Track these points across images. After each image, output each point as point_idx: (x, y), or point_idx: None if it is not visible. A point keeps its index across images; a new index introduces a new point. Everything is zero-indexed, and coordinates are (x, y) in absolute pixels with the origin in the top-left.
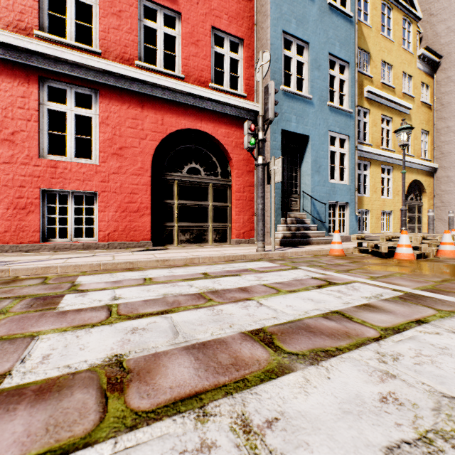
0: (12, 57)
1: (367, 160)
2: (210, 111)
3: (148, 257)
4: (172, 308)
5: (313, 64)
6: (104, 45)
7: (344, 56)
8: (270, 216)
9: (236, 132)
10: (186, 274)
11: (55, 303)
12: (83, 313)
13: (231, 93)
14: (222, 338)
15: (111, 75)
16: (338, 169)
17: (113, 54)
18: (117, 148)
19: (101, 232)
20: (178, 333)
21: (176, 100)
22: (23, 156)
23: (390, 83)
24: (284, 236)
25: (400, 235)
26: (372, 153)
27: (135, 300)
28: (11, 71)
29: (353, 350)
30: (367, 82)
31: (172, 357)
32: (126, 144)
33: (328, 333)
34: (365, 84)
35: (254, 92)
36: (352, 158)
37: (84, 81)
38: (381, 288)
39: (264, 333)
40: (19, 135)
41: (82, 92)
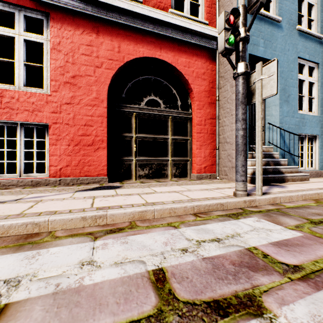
0: None
1: None
2: (170, 39)
3: (80, 205)
4: None
5: None
6: None
7: None
8: None
9: (197, 62)
10: (115, 278)
11: None
12: None
13: (192, 20)
14: None
15: None
16: (306, 99)
17: None
18: (70, 76)
19: (52, 167)
20: None
21: (134, 25)
22: None
23: None
24: (254, 172)
25: None
26: None
27: None
28: None
29: None
30: None
31: None
32: (80, 72)
33: None
34: None
35: (215, 20)
36: (321, 88)
37: (34, 3)
38: None
39: None
40: None
41: (31, 15)
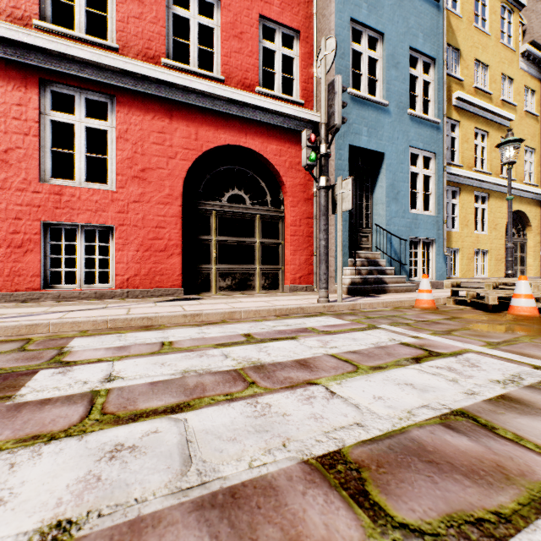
0: (5, 54)
1: (456, 185)
2: (258, 122)
3: (174, 309)
4: (190, 401)
5: (389, 61)
6: (122, 38)
7: (429, 51)
8: (334, 256)
9: (290, 149)
10: (222, 335)
11: (17, 386)
12: (48, 408)
13: (284, 99)
14: (269, 475)
15: (131, 77)
16: (421, 196)
17: (133, 50)
18: (139, 169)
19: (118, 276)
20: (191, 460)
21: (214, 108)
22: (19, 179)
23: (486, 88)
24: (353, 282)
25: (517, 282)
26: (463, 176)
27: (138, 382)
28: (4, 72)
29: (534, 520)
30: (456, 87)
31: (166, 536)
32: (151, 165)
33: (464, 468)
34: (453, 89)
35: (313, 98)
36: (439, 182)
37: (97, 84)
38: (513, 363)
39: (346, 465)
40: (14, 153)
41: (94, 98)
